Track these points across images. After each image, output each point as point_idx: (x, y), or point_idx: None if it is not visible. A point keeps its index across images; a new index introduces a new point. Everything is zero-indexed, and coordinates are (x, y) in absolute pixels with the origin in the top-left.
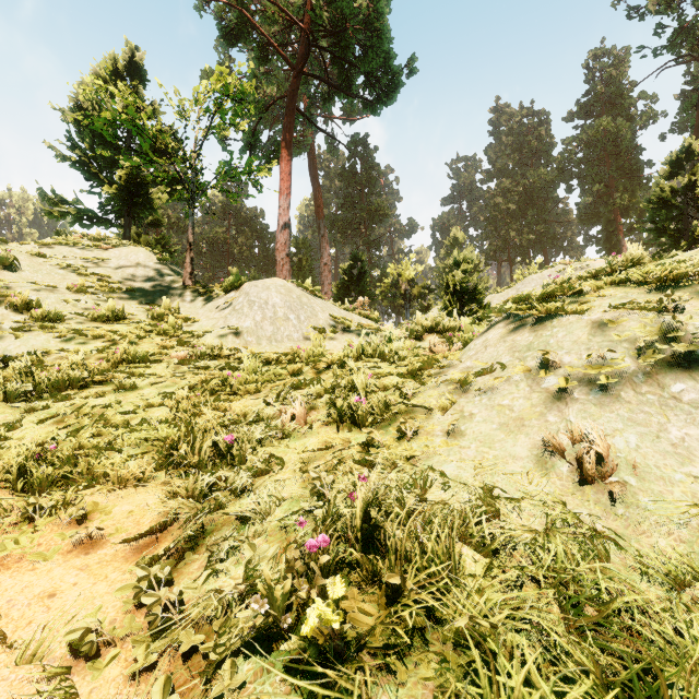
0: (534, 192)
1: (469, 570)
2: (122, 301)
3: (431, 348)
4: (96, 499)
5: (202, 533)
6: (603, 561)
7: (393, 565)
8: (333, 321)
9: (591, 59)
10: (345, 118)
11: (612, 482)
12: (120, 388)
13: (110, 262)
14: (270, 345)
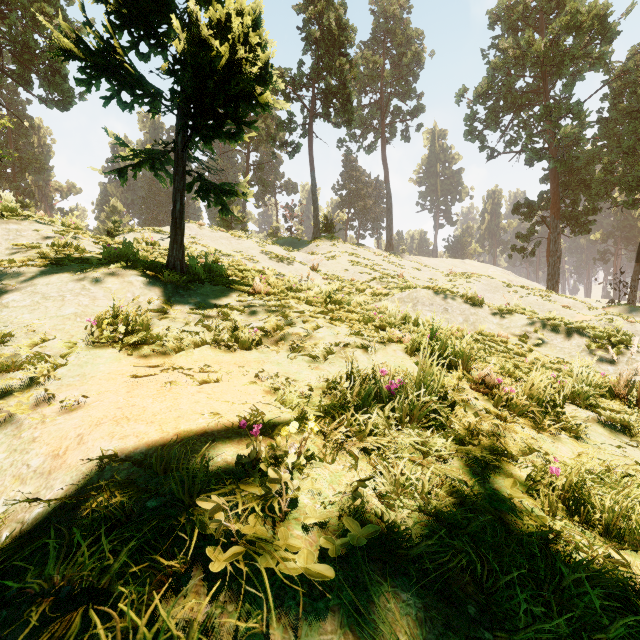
0: None
1: None
2: None
3: None
4: None
5: None
6: None
7: None
8: None
9: None
10: None
11: None
12: None
13: None
14: None
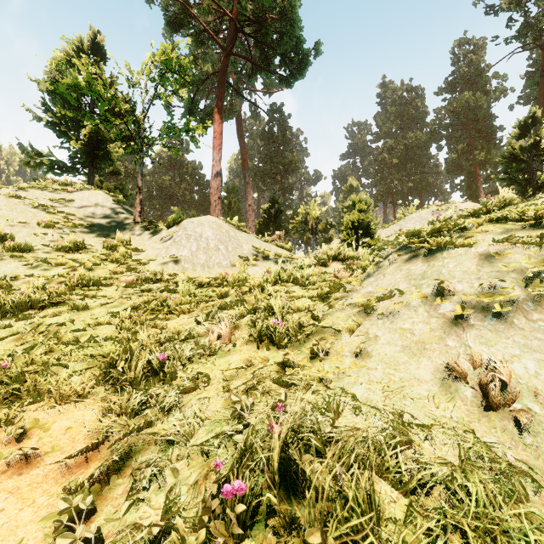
0: (412, 150)
1: (388, 512)
2: (83, 235)
3: (336, 274)
4: (39, 415)
5: (130, 452)
6: (523, 501)
7: (313, 518)
8: (255, 251)
9: (456, 47)
10: (265, 91)
11: (518, 410)
12: (74, 308)
13: (75, 203)
14: (203, 271)
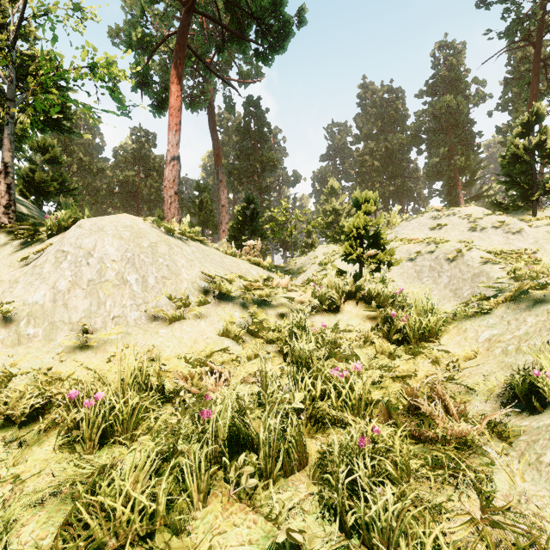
0: (393, 153)
1: None
2: None
3: (413, 398)
4: None
5: None
6: None
7: None
8: (205, 282)
9: (437, 49)
10: (241, 80)
11: None
12: None
13: None
14: (70, 341)
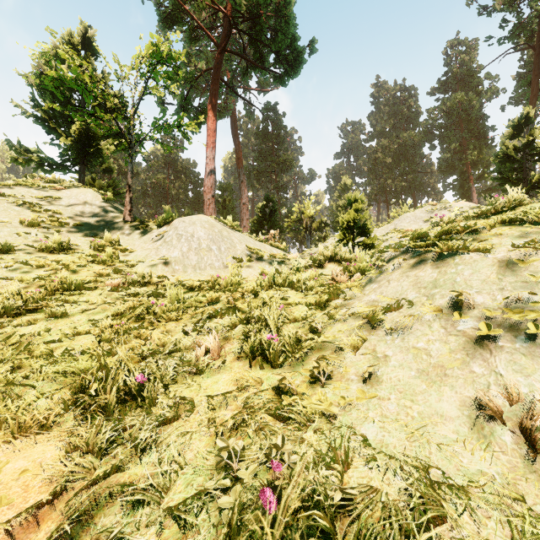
0: (405, 149)
1: None
2: (70, 234)
3: (334, 277)
4: None
5: (92, 509)
6: None
7: None
8: (249, 251)
9: (449, 47)
10: (260, 89)
11: None
12: (52, 315)
13: (62, 201)
14: (194, 273)
